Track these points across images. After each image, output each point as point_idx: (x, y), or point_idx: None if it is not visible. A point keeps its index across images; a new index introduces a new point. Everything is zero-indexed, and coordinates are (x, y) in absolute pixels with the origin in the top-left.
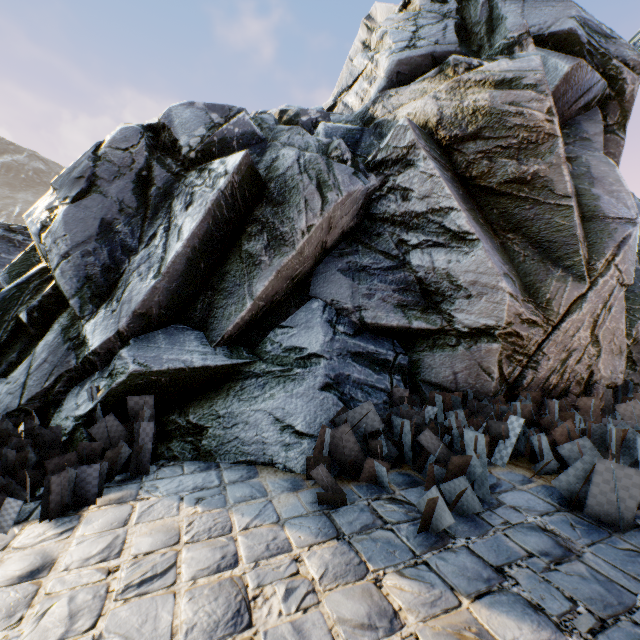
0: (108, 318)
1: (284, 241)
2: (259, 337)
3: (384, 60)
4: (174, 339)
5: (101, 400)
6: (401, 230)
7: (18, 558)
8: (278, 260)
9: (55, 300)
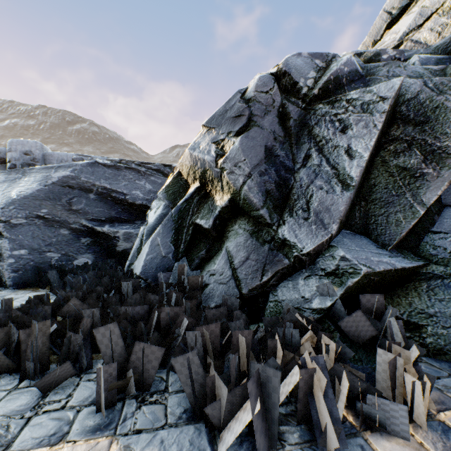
0: (305, 224)
1: (446, 154)
2: (416, 241)
3: None
4: (356, 243)
5: (339, 296)
6: None
7: None
8: (447, 171)
9: (228, 211)
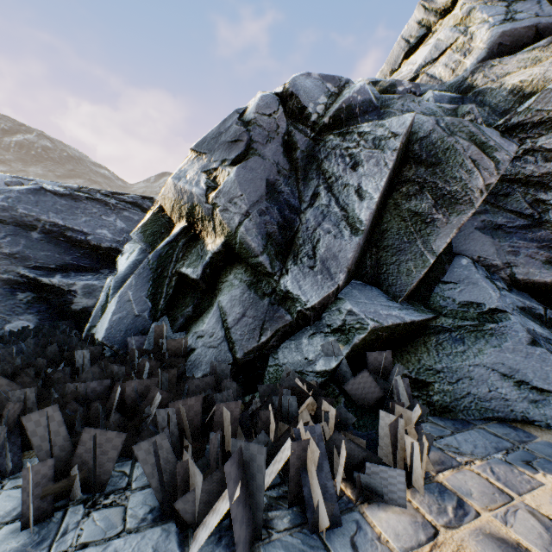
0: (310, 274)
1: (455, 200)
2: (427, 292)
3: (483, 32)
4: (366, 294)
5: (345, 356)
6: (536, 190)
7: (474, 542)
8: (455, 218)
9: (222, 257)
